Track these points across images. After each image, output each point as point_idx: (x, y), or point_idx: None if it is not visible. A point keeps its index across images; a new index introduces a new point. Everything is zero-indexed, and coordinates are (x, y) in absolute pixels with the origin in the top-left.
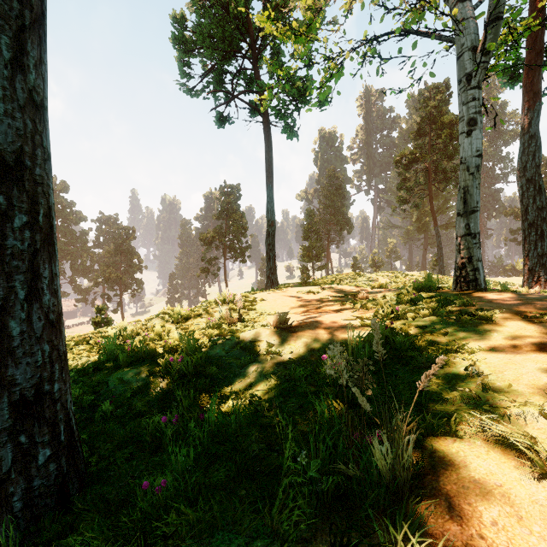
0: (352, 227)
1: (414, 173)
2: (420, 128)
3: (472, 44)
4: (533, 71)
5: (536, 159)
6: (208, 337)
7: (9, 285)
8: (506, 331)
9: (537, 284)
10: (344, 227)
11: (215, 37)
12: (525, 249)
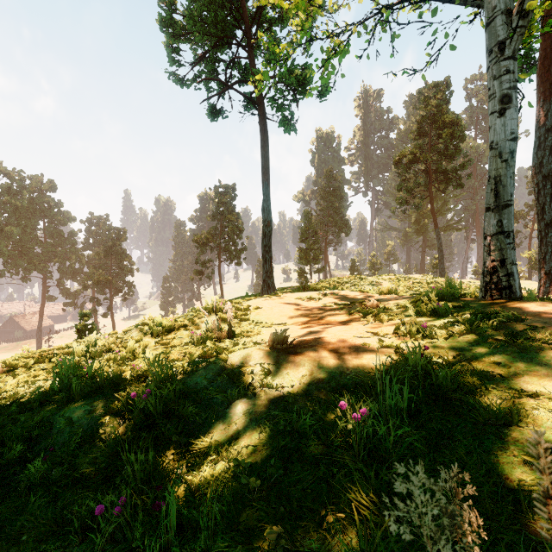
0: (350, 229)
1: (414, 174)
2: (421, 127)
3: (506, 6)
4: (549, 59)
5: None
6: (188, 359)
7: None
8: None
9: None
10: (342, 229)
11: (207, 21)
12: (541, 252)
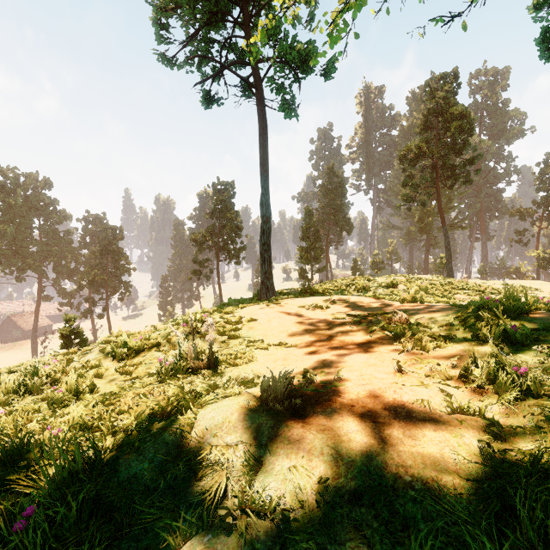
0: (352, 227)
1: (420, 170)
2: (427, 121)
3: None
4: None
5: None
6: (134, 418)
7: None
8: None
9: None
10: (344, 227)
11: None
12: None
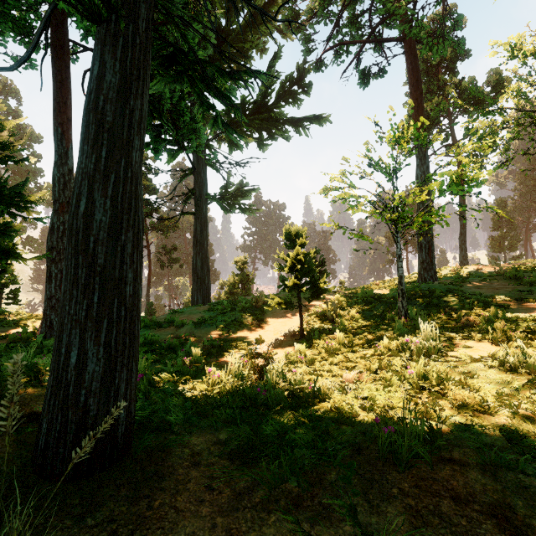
0: None
1: None
2: None
3: None
4: None
5: None
6: (451, 274)
7: (432, 254)
8: None
9: None
10: None
11: None
12: None
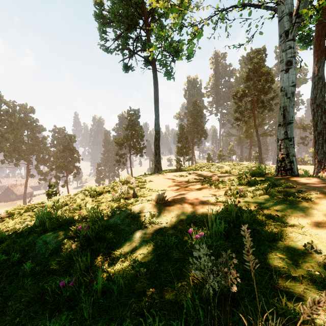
0: (207, 135)
1: (244, 103)
2: (248, 75)
3: (289, 10)
4: (320, 37)
5: (322, 92)
6: (110, 209)
7: None
8: (323, 208)
9: (323, 170)
10: (202, 135)
11: (122, 15)
12: (315, 149)
